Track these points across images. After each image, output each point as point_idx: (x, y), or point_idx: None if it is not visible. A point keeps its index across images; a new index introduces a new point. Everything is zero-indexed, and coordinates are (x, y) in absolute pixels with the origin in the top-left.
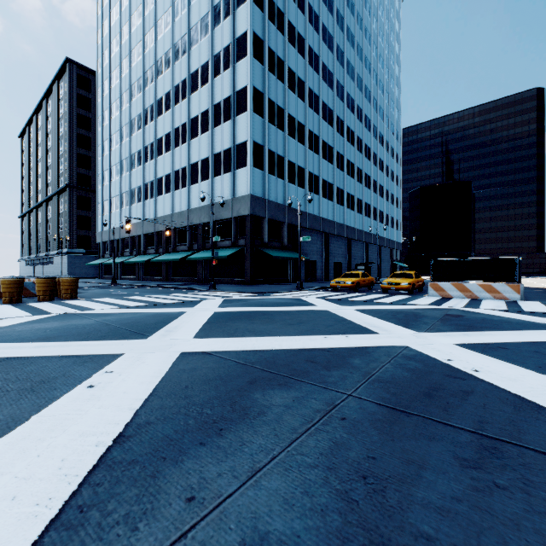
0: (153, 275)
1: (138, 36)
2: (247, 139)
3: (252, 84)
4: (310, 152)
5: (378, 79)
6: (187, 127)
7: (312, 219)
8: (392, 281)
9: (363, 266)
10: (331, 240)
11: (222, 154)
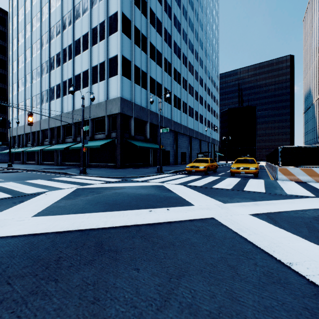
0: (49, 161)
1: None
2: (118, 53)
3: (122, 10)
4: (166, 73)
5: (207, 36)
6: (72, 47)
7: (167, 121)
8: (241, 166)
9: (203, 154)
10: (179, 136)
11: (98, 66)
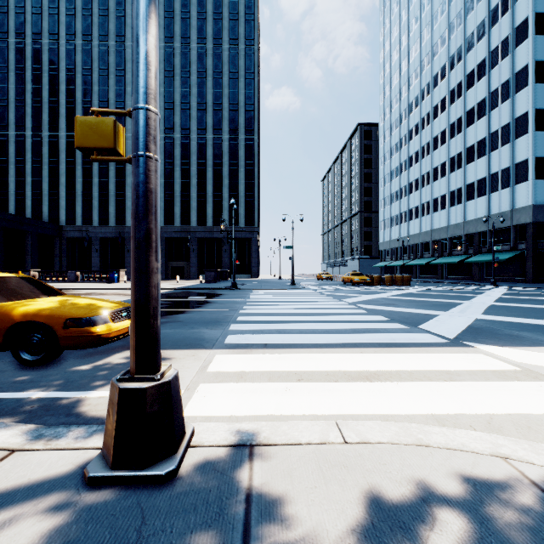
0: (429, 274)
1: (415, 92)
2: (528, 157)
3: (534, 107)
4: None
5: None
6: (462, 156)
7: None
8: None
9: None
10: None
11: (499, 173)
